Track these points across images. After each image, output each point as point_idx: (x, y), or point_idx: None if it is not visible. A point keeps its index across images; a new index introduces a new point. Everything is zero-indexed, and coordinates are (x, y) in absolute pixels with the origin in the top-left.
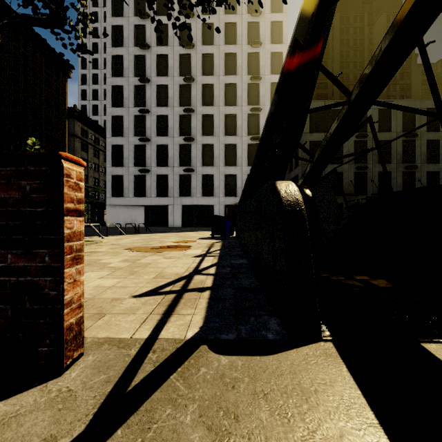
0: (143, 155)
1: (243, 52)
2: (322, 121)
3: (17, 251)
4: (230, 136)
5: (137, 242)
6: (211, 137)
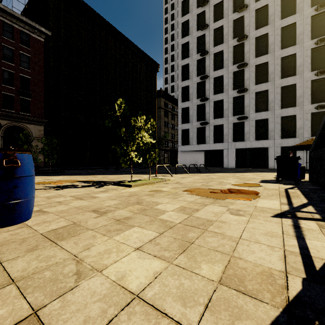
0: (203, 112)
1: None
2: None
3: None
4: (287, 77)
5: (197, 182)
6: (265, 84)
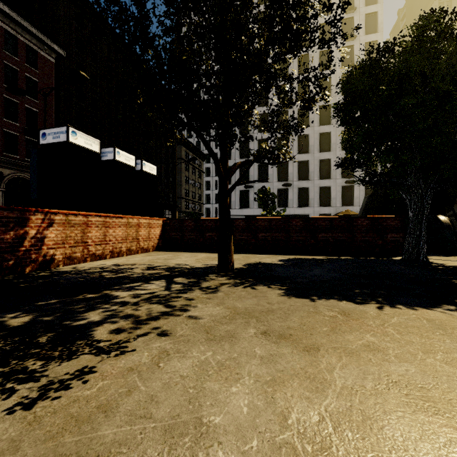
0: (247, 174)
1: (337, 75)
2: None
3: (394, 233)
4: (324, 152)
5: None
6: (307, 155)
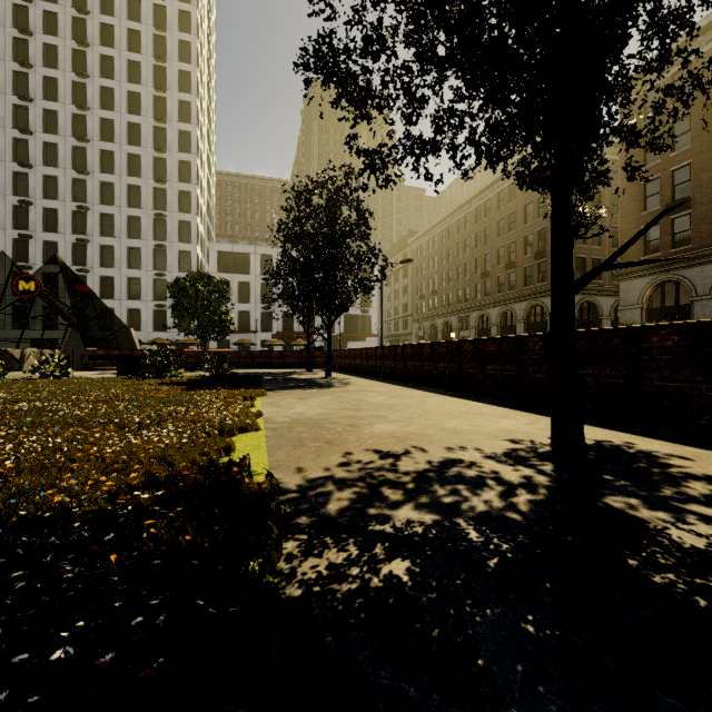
0: None
1: (148, 186)
2: (232, 262)
3: None
4: (134, 270)
5: None
6: (112, 270)
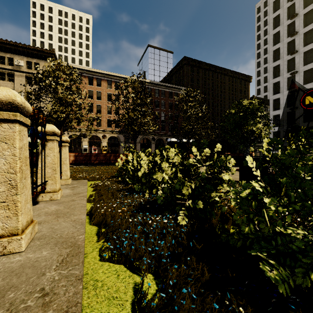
0: (293, 117)
1: None
2: None
3: None
4: None
5: None
6: None
